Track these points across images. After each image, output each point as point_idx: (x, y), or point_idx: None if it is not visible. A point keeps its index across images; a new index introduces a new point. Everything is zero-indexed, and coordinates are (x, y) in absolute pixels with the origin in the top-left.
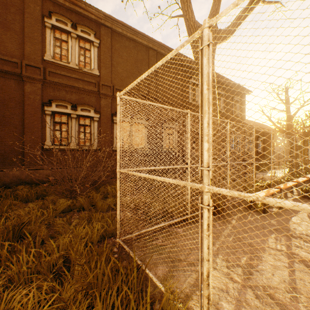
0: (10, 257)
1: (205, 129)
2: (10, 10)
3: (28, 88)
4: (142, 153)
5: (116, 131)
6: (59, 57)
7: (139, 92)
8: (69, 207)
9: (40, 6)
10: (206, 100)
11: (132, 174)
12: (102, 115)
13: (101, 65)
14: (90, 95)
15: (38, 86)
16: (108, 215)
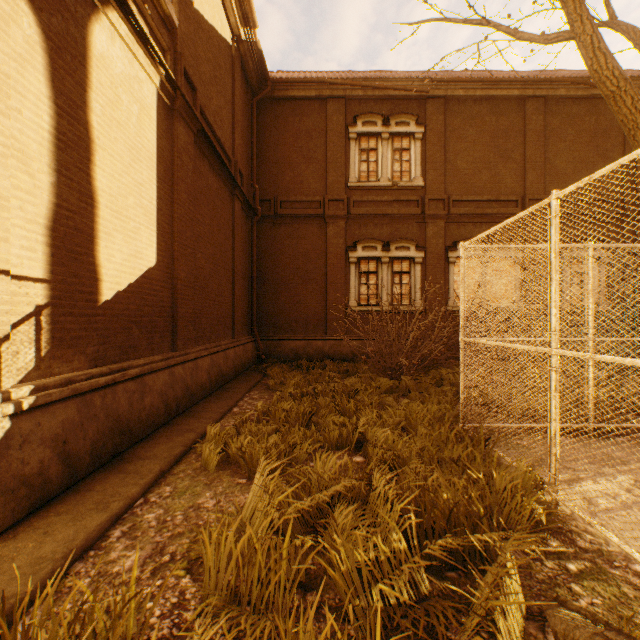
0: (356, 413)
1: (552, 295)
2: (312, 136)
3: (330, 231)
4: (504, 316)
5: (452, 277)
6: (365, 177)
7: (501, 195)
8: (391, 389)
9: (343, 114)
10: (553, 268)
11: (479, 342)
12: (428, 252)
13: (426, 168)
14: (409, 222)
15: (341, 226)
16: (446, 401)
